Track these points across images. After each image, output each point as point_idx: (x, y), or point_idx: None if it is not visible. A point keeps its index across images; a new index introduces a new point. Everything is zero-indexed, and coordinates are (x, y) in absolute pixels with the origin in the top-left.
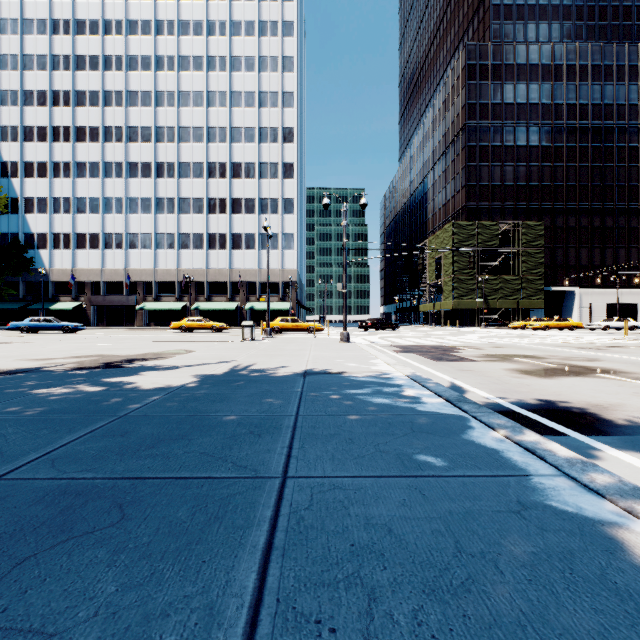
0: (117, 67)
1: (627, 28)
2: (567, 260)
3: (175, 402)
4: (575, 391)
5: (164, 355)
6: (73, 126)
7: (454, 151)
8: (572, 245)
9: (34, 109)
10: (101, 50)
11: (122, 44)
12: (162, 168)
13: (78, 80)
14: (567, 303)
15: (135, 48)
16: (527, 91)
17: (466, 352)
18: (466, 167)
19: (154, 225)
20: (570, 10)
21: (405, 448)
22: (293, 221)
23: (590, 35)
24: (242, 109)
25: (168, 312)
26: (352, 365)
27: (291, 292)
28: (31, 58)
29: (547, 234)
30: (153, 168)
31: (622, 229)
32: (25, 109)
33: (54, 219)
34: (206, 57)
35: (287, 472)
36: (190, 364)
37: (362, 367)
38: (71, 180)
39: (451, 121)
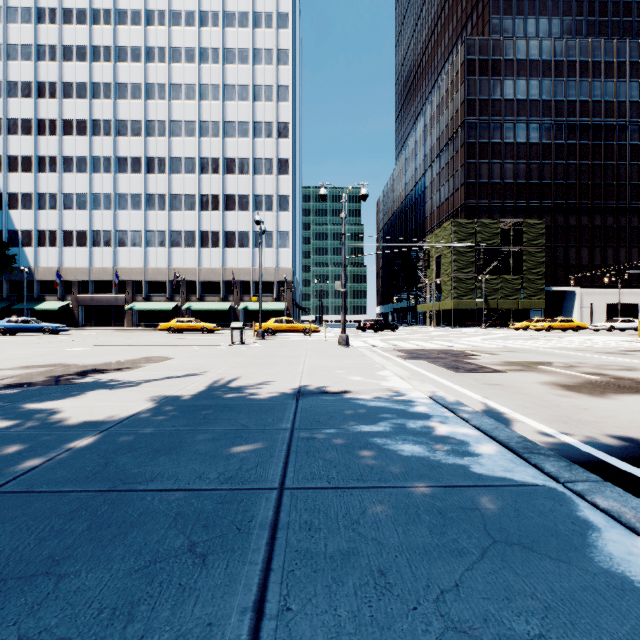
0: (105, 58)
1: (627, 24)
2: (567, 259)
3: (97, 455)
4: None
5: (133, 364)
6: (59, 119)
7: (453, 148)
8: (572, 244)
9: (18, 101)
10: (89, 40)
11: (111, 34)
12: (152, 163)
13: (65, 71)
14: (567, 303)
15: (124, 39)
16: (527, 87)
17: (481, 358)
18: (465, 164)
19: (144, 222)
20: (570, 5)
21: (504, 612)
22: (288, 219)
23: (590, 31)
24: (236, 103)
25: (159, 312)
26: (357, 379)
27: (286, 292)
28: (15, 48)
29: (547, 233)
30: (143, 163)
31: (623, 228)
32: (9, 101)
33: (39, 215)
34: (198, 49)
35: None
36: (157, 378)
37: (370, 383)
38: (57, 175)
39: (450, 117)
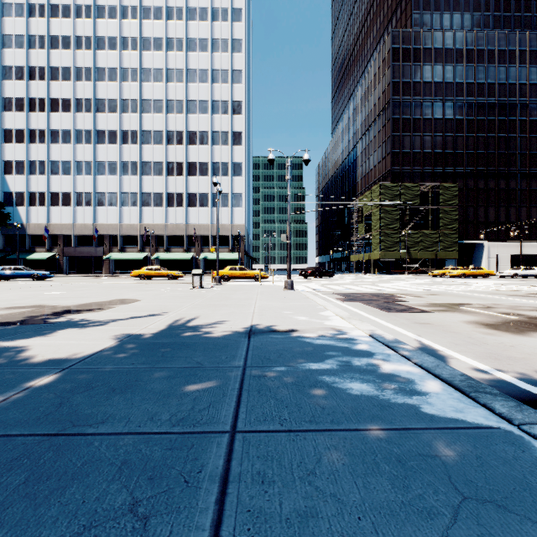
0: (87, 46)
1: (527, 19)
2: (477, 217)
3: (53, 394)
4: None
5: (104, 305)
6: (47, 98)
7: (380, 123)
8: (481, 204)
9: (13, 82)
10: (72, 31)
11: (91, 26)
12: (126, 135)
13: (52, 57)
14: (477, 254)
15: (102, 30)
16: (443, 71)
17: (409, 300)
18: (391, 136)
19: (119, 185)
20: (479, 3)
21: None
22: (241, 182)
23: (496, 24)
24: (197, 84)
25: (132, 262)
26: (302, 319)
27: (240, 244)
28: (10, 37)
29: (460, 195)
30: (118, 135)
31: (524, 191)
32: (5, 82)
33: (30, 180)
34: (165, 38)
35: None
36: (123, 318)
37: (314, 322)
38: (46, 145)
39: (378, 97)
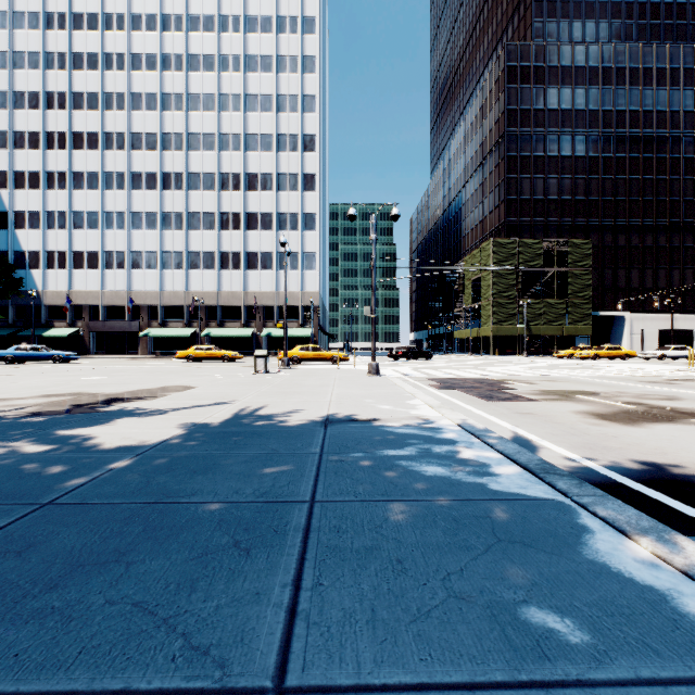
0: (118, 66)
1: (681, 28)
2: (616, 282)
3: (138, 474)
4: (682, 447)
5: (155, 393)
6: (69, 132)
7: (492, 162)
8: (622, 266)
9: (25, 112)
10: (100, 47)
11: (124, 41)
12: (169, 179)
13: (75, 80)
14: (616, 329)
15: (139, 45)
16: (573, 96)
17: (517, 388)
18: (506, 179)
19: (160, 242)
20: (619, 7)
21: (497, 587)
22: (315, 238)
23: (641, 35)
24: (258, 114)
25: (176, 339)
26: (386, 408)
27: (312, 317)
28: (22, 55)
29: (594, 253)
30: (159, 179)
31: (676, 248)
32: (15, 112)
33: (48, 235)
34: (218, 56)
35: (285, 670)
36: (182, 407)
37: (399, 411)
38: (67, 192)
39: (489, 129)
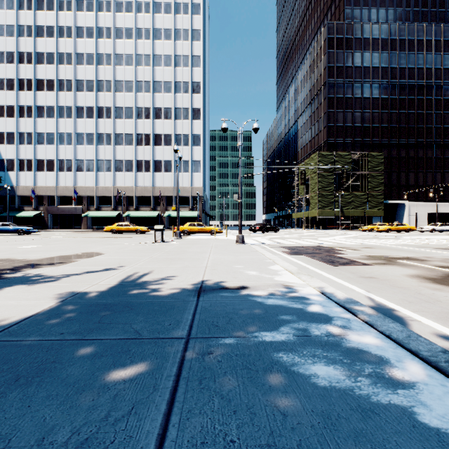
0: (68, 35)
1: (442, 13)
2: (399, 181)
3: None
4: None
5: (67, 259)
6: (34, 79)
7: (318, 101)
8: (403, 170)
9: (4, 65)
10: (55, 22)
11: (71, 18)
12: (102, 111)
13: (38, 44)
14: (399, 212)
15: (81, 21)
16: (371, 58)
17: (348, 253)
18: (327, 113)
19: (96, 153)
20: None
21: None
22: (200, 151)
23: (415, 18)
24: (162, 68)
25: (106, 219)
26: (253, 274)
27: (198, 204)
28: (2, 27)
29: (385, 162)
30: (95, 111)
31: (439, 159)
32: None
33: (20, 148)
34: (135, 29)
35: None
36: (79, 273)
37: (264, 277)
38: (33, 119)
39: (315, 79)
